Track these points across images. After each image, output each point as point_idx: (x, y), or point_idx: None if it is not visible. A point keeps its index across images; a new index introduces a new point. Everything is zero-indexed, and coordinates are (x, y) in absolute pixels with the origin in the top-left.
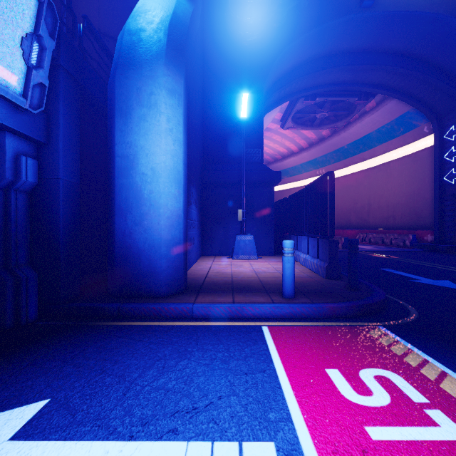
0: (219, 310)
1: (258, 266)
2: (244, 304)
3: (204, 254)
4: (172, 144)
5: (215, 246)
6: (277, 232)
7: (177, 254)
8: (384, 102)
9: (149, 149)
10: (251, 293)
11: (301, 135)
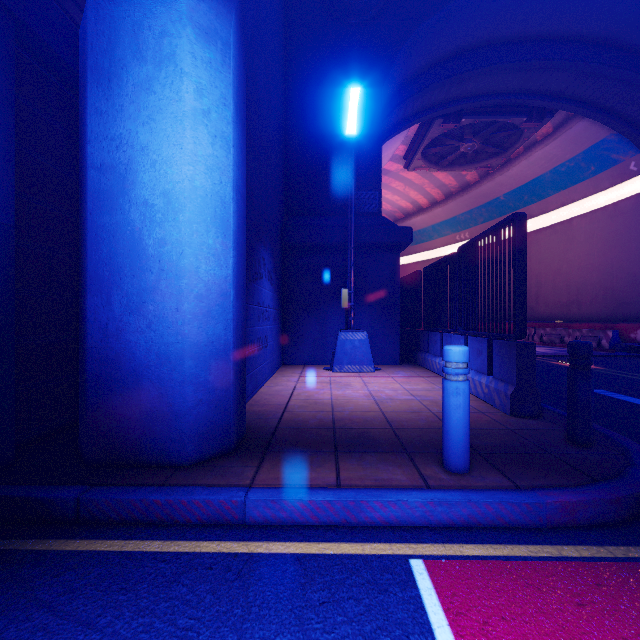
0: (305, 507)
1: (377, 385)
2: (362, 492)
3: (285, 361)
4: (208, 144)
5: (304, 349)
6: (403, 327)
7: (219, 372)
8: (566, 126)
9: (159, 151)
10: (375, 454)
11: (434, 181)
